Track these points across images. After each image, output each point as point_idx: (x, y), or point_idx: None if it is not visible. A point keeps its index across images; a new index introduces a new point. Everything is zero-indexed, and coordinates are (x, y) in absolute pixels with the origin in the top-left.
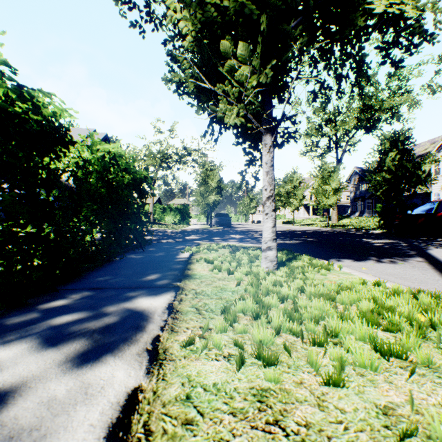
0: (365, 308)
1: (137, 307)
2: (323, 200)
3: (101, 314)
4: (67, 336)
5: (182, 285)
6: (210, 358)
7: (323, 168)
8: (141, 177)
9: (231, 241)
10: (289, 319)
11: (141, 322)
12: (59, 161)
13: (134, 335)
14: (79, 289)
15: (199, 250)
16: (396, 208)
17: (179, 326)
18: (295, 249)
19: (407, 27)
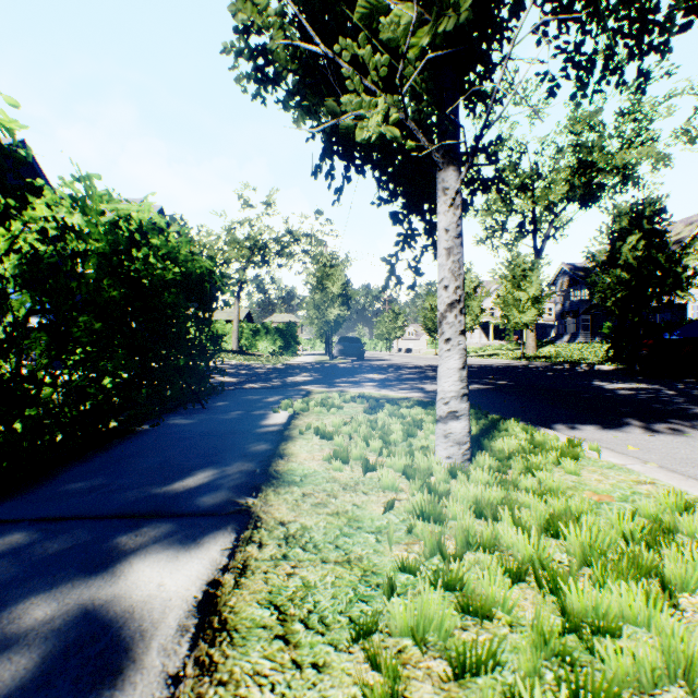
0: None
1: (115, 603)
2: (515, 316)
3: None
4: None
5: (258, 508)
6: None
7: (515, 264)
8: (203, 272)
9: (365, 386)
10: (574, 693)
11: (91, 694)
12: (7, 229)
13: None
14: (9, 520)
15: (308, 407)
16: (638, 329)
17: None
18: (482, 403)
19: None
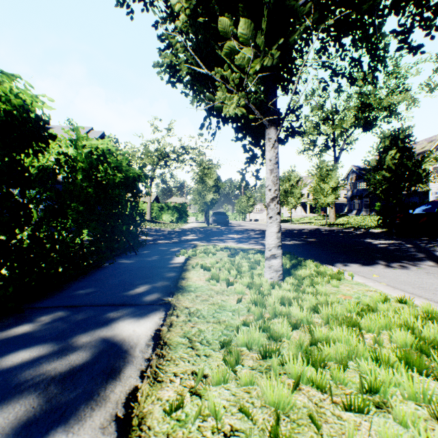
0: (401, 340)
1: (116, 336)
2: (321, 199)
3: (69, 348)
4: (12, 390)
5: (174, 301)
6: (205, 437)
7: (321, 167)
8: (134, 176)
9: (229, 242)
10: (307, 360)
11: (116, 363)
12: (38, 158)
13: (103, 387)
14: (53, 306)
15: (196, 253)
16: (395, 207)
17: (164, 370)
18: (296, 251)
19: (429, 6)
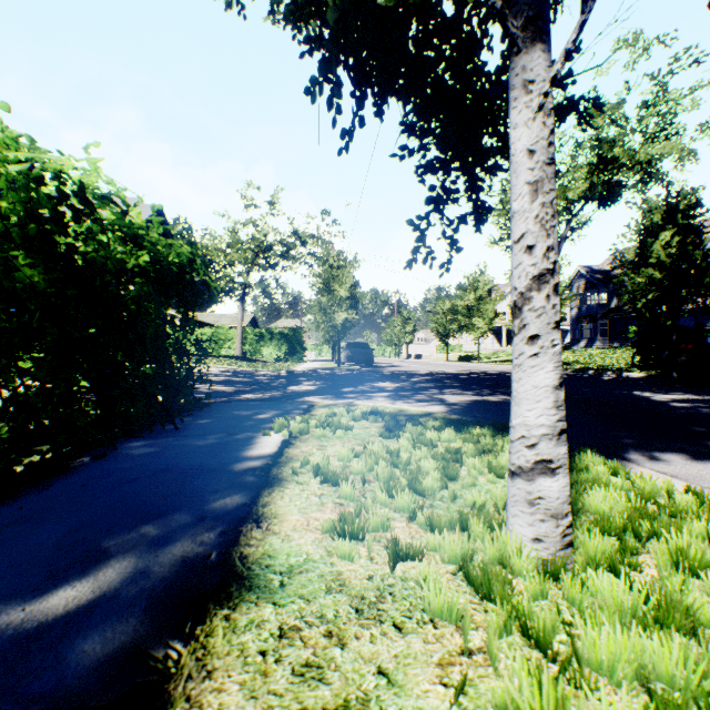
0: None
1: None
2: None
3: None
4: None
5: (179, 685)
6: None
7: None
8: (183, 262)
9: (376, 397)
10: None
11: None
12: None
13: None
14: None
15: (307, 428)
16: (670, 334)
17: None
18: None
19: None
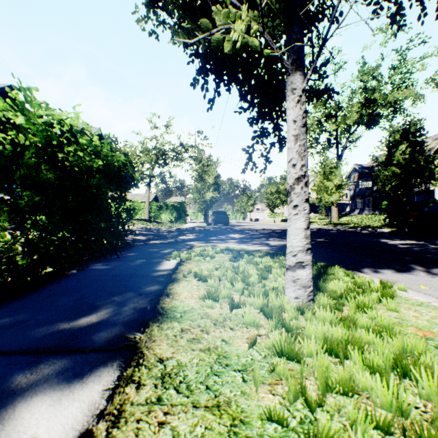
0: None
1: None
2: (325, 197)
3: None
4: None
5: (143, 343)
6: None
7: (325, 164)
8: (120, 165)
9: (229, 242)
10: None
11: None
12: None
13: None
14: None
15: (190, 257)
16: (405, 205)
17: None
18: None
19: None
